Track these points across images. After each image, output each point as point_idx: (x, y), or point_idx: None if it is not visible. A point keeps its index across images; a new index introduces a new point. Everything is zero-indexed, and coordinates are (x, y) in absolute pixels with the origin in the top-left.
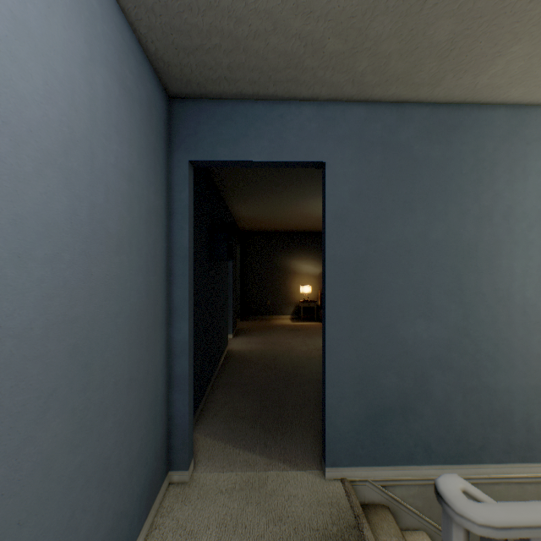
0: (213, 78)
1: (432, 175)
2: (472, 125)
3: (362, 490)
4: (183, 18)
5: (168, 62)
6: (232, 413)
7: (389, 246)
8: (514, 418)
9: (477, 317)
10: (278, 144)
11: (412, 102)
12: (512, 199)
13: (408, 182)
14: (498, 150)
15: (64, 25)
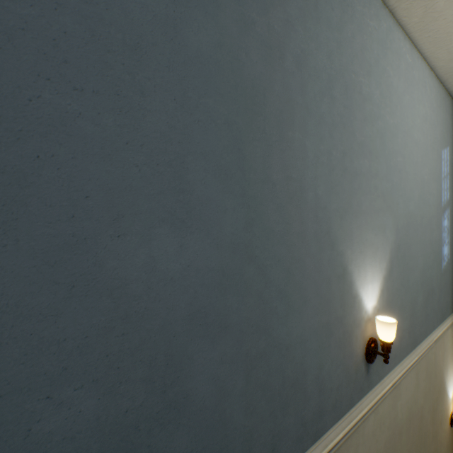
0: None
1: None
2: None
3: None
4: None
5: None
6: None
7: (70, 5)
8: (307, 381)
9: (266, 224)
10: None
11: None
12: (306, 41)
13: None
14: None
15: None
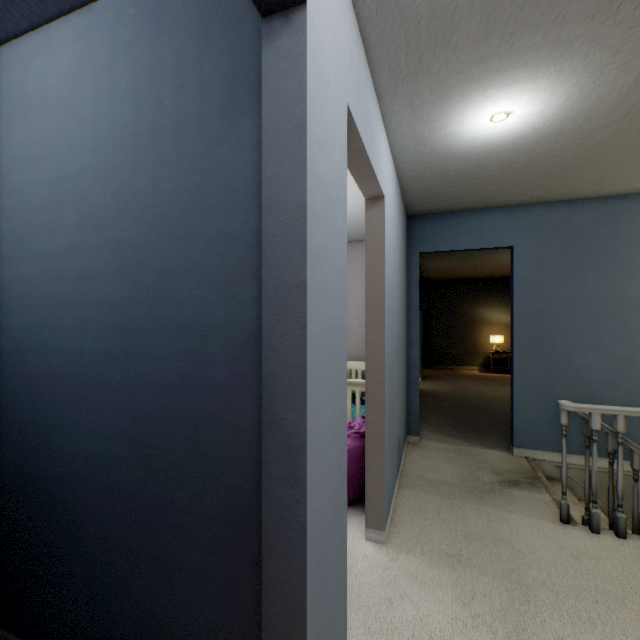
0: (438, 208)
1: (601, 249)
2: (638, 209)
3: (541, 467)
4: (431, 195)
5: (415, 207)
6: (437, 422)
7: (563, 301)
8: None
9: None
10: (478, 238)
11: (582, 199)
12: None
13: (580, 255)
14: None
15: (398, 228)
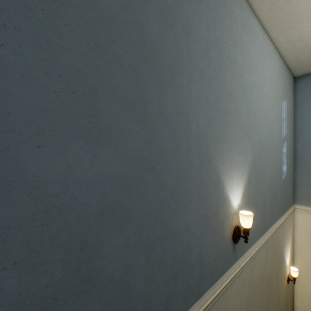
0: None
1: None
2: None
3: None
4: None
5: None
6: None
7: None
8: (192, 257)
9: (161, 144)
10: None
11: None
12: (191, 16)
13: None
14: None
15: None
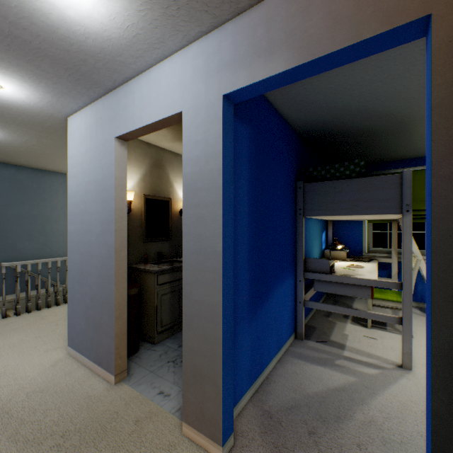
0: None
1: (33, 192)
2: (50, 178)
3: None
4: None
5: None
6: None
7: (13, 216)
8: (66, 271)
9: (52, 240)
10: None
11: (24, 166)
12: (65, 202)
13: (23, 194)
14: (60, 187)
15: None
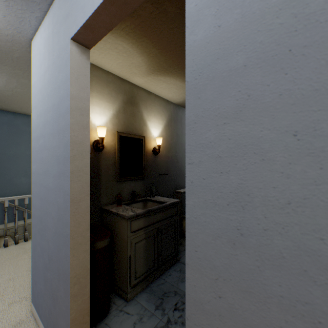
0: None
1: (28, 135)
2: None
3: None
4: None
5: None
6: None
7: (11, 155)
8: None
9: None
10: None
11: (20, 113)
12: None
13: (19, 136)
14: None
15: None
